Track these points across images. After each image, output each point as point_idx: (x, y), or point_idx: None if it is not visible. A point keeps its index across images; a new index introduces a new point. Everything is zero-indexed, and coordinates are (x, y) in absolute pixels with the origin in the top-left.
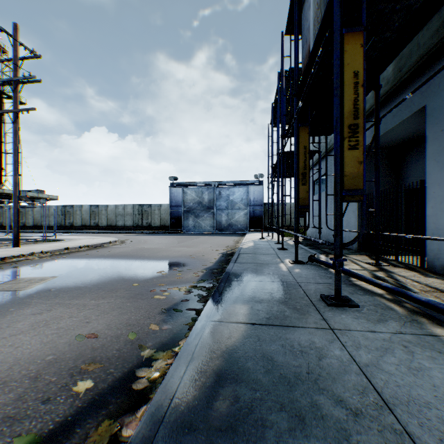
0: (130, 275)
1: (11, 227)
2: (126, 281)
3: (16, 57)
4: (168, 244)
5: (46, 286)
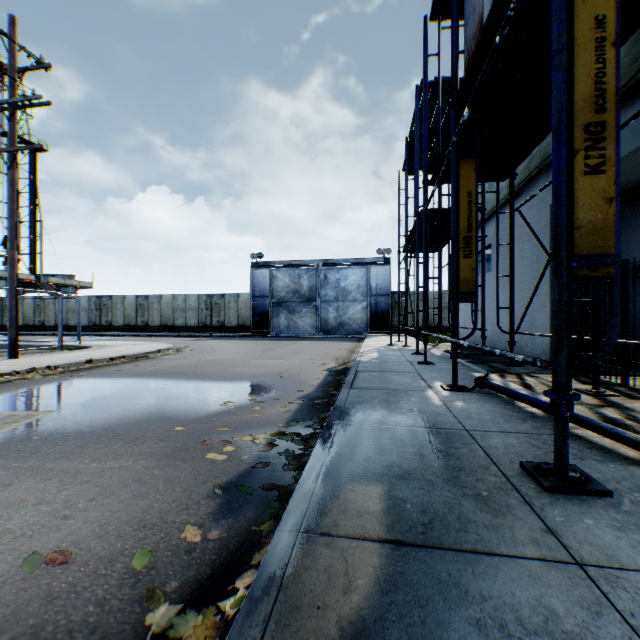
0: (176, 408)
1: (24, 328)
2: (166, 421)
3: (14, 68)
4: (247, 354)
5: (28, 431)
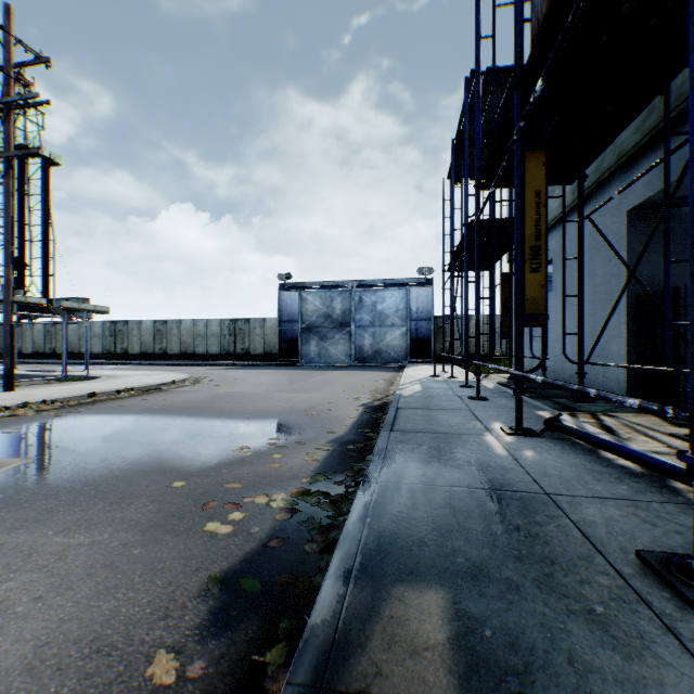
0: (180, 455)
1: (34, 356)
2: (164, 472)
3: (9, 64)
4: (272, 386)
5: None
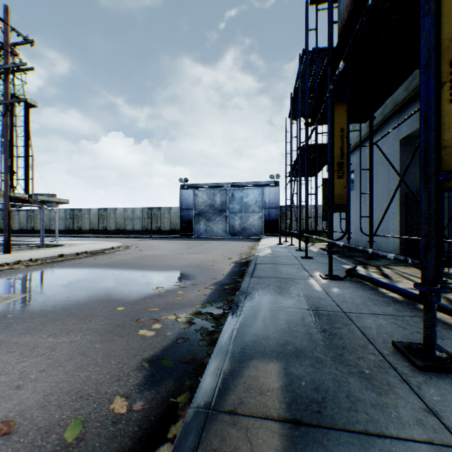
0: (120, 292)
1: (20, 231)
2: (111, 302)
3: (7, 43)
4: (176, 250)
5: (5, 310)
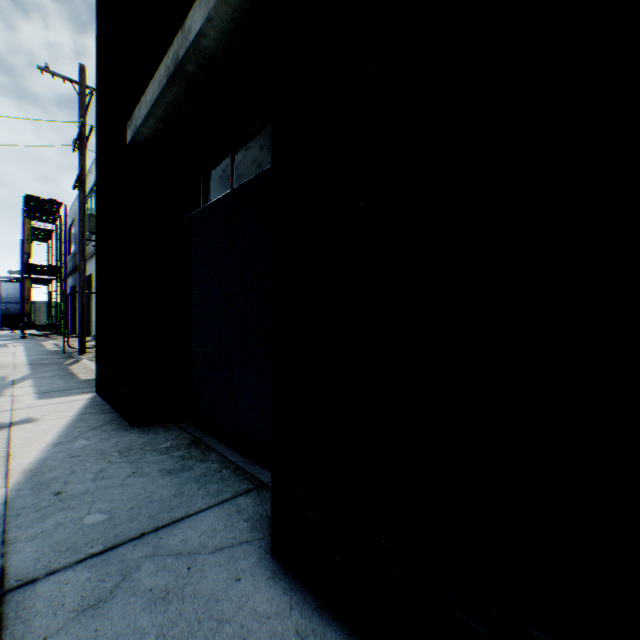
0: None
1: None
2: None
3: None
4: None
5: None
